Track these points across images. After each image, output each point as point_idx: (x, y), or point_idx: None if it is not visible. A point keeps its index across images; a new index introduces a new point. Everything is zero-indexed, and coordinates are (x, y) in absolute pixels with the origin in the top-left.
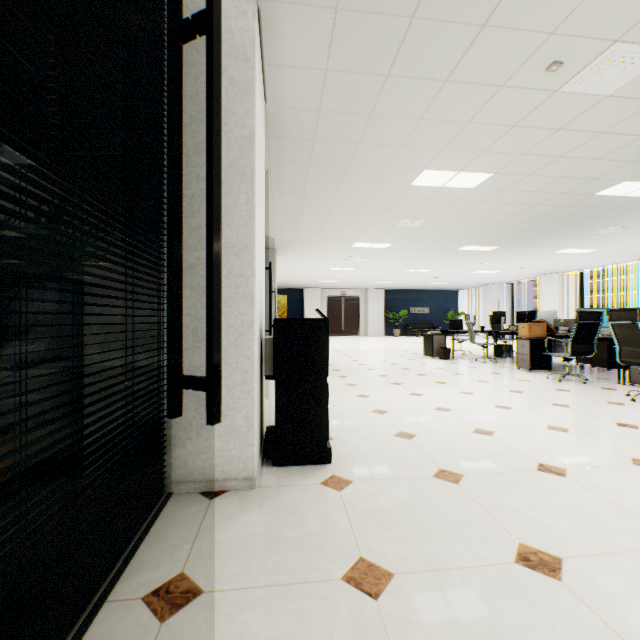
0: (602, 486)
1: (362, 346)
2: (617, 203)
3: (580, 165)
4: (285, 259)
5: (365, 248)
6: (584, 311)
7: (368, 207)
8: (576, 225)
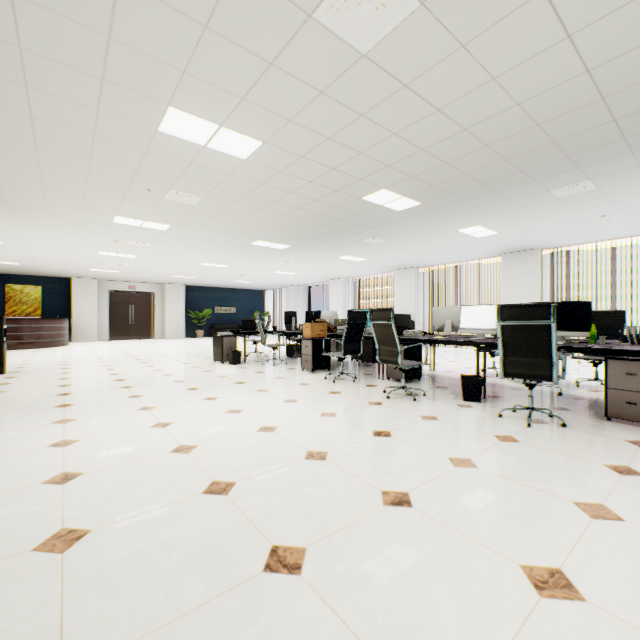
0: (346, 579)
1: (146, 352)
2: (379, 213)
3: (347, 157)
4: (6, 228)
5: (136, 227)
6: (354, 311)
7: (107, 156)
8: (351, 231)
